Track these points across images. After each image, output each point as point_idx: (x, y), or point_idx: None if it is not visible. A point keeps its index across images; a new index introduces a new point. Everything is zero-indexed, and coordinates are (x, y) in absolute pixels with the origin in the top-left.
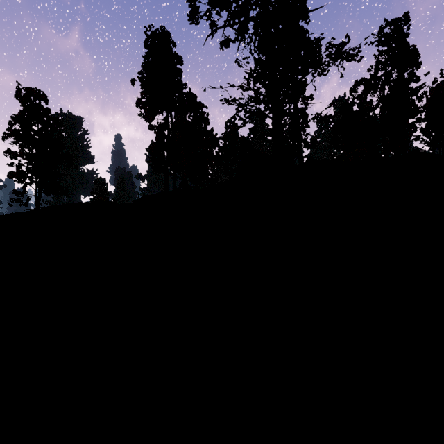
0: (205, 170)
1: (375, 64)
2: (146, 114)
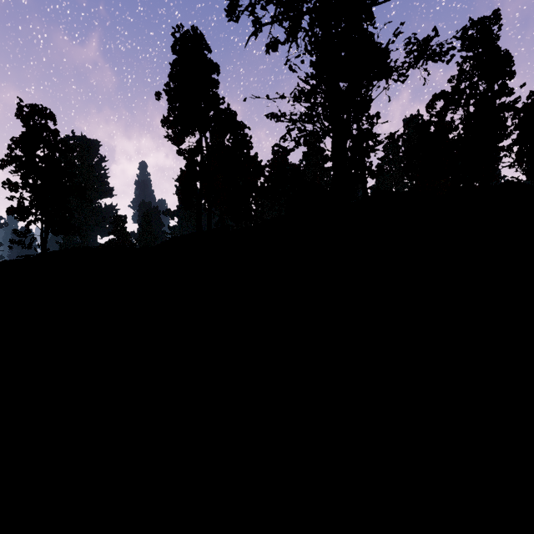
0: (247, 205)
1: (458, 74)
2: (173, 136)
